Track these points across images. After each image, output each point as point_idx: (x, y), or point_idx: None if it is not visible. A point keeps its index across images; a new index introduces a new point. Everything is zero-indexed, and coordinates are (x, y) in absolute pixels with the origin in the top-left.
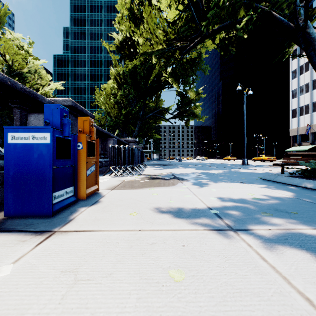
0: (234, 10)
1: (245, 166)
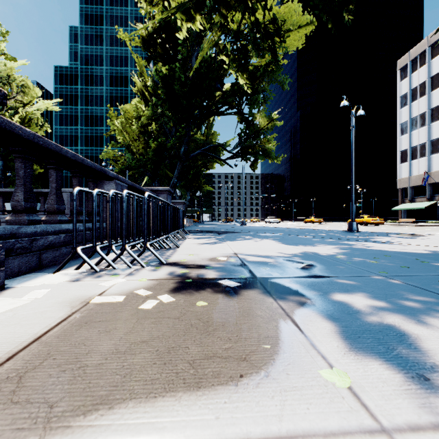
0: None
1: (358, 234)
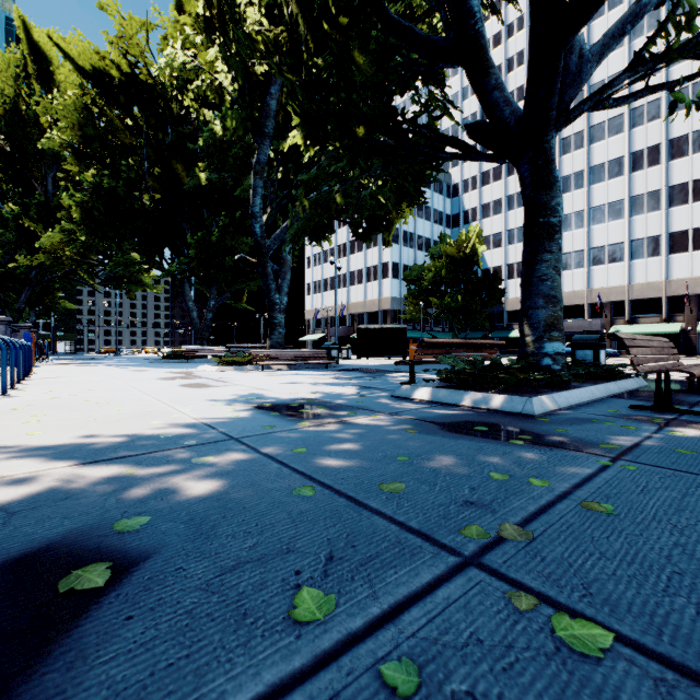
0: None
1: None
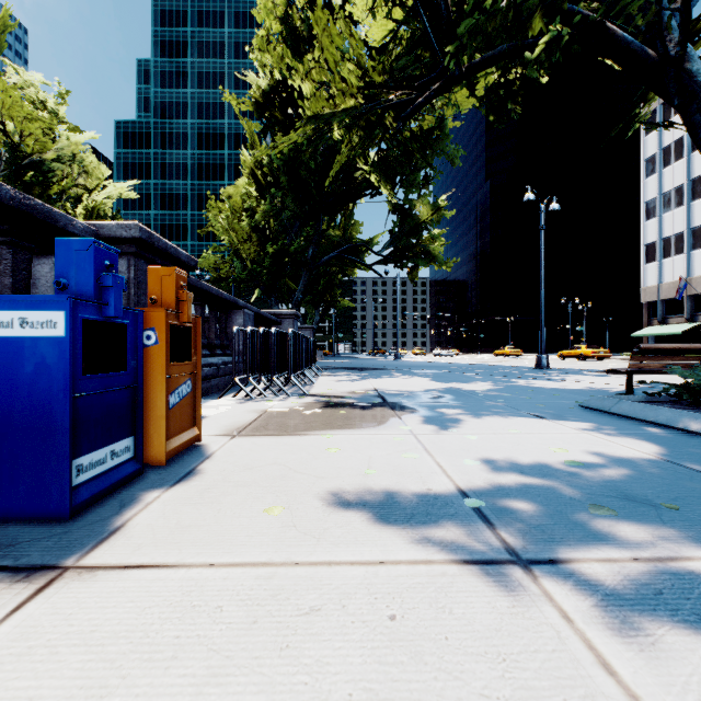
0: (519, 19)
1: (542, 371)
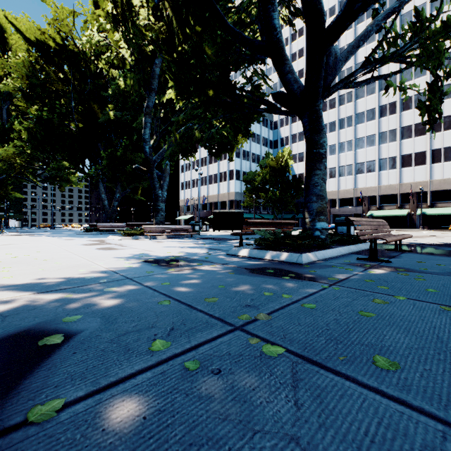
0: None
1: None
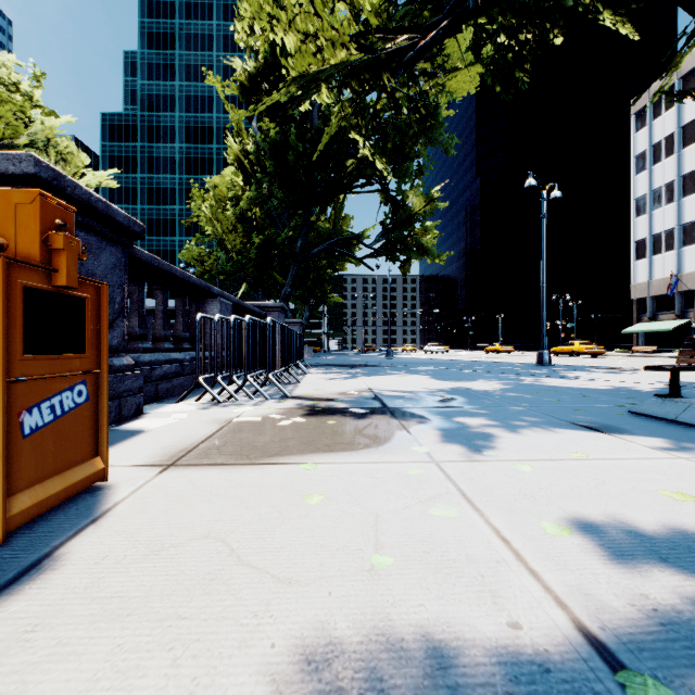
0: None
1: (546, 368)
